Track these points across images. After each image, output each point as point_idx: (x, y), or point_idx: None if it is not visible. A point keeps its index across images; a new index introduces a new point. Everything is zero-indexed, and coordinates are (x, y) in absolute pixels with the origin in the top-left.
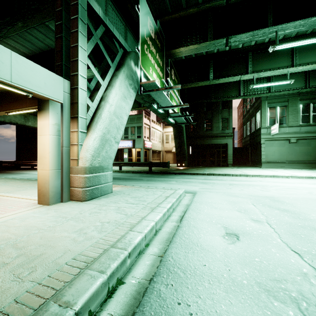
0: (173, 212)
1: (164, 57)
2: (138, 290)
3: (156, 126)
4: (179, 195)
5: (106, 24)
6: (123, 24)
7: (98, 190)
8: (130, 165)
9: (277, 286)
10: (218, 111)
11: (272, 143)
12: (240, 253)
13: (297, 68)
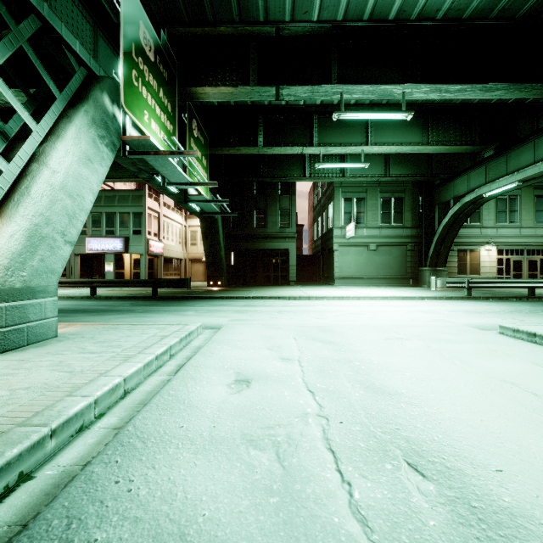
0: (169, 361)
1: (177, 96)
2: (57, 482)
3: (173, 215)
4: (187, 332)
5: (43, 16)
6: (88, 21)
7: (20, 334)
8: (115, 284)
9: (266, 433)
10: (276, 197)
11: (347, 250)
12: (241, 403)
13: (372, 148)
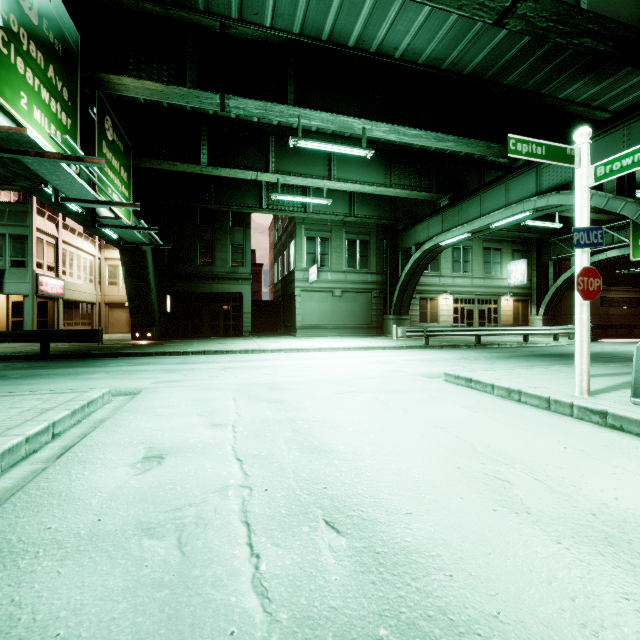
0: (50, 442)
1: (78, 80)
2: None
3: (80, 242)
4: (85, 402)
5: None
6: None
7: None
8: None
9: (171, 517)
10: (226, 229)
11: (311, 296)
12: (145, 485)
13: (335, 183)
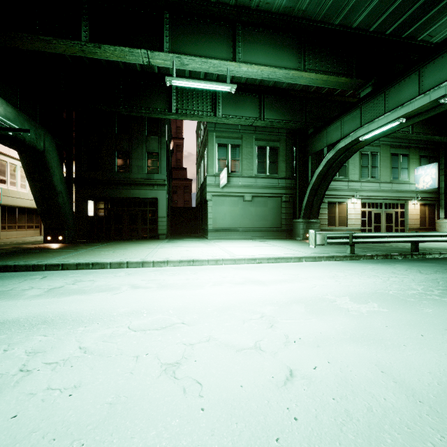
0: None
1: None
2: None
3: None
4: None
5: None
6: None
7: None
8: None
9: None
10: (142, 138)
11: (222, 200)
12: None
13: (240, 66)
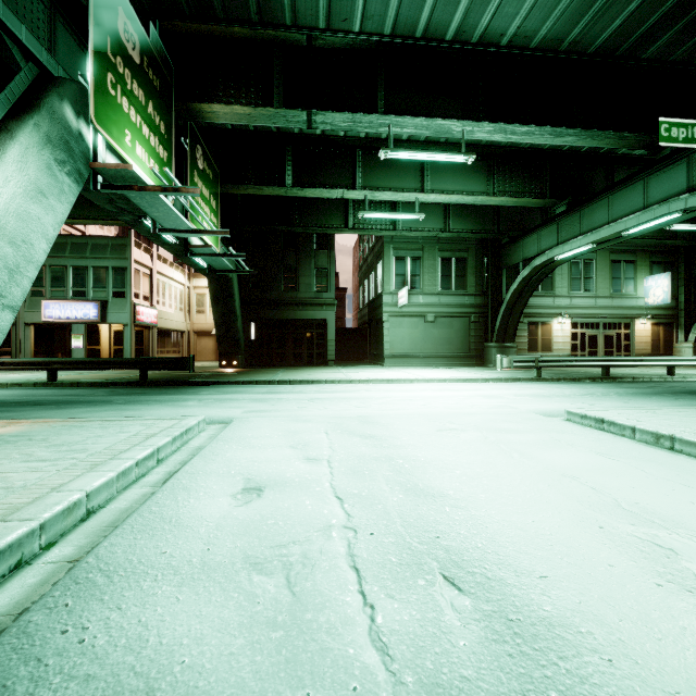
0: (156, 467)
1: (173, 113)
2: None
3: (172, 272)
4: (184, 429)
5: None
6: None
7: None
8: (84, 366)
9: (277, 553)
10: (310, 252)
11: (400, 321)
12: (248, 517)
13: (429, 196)
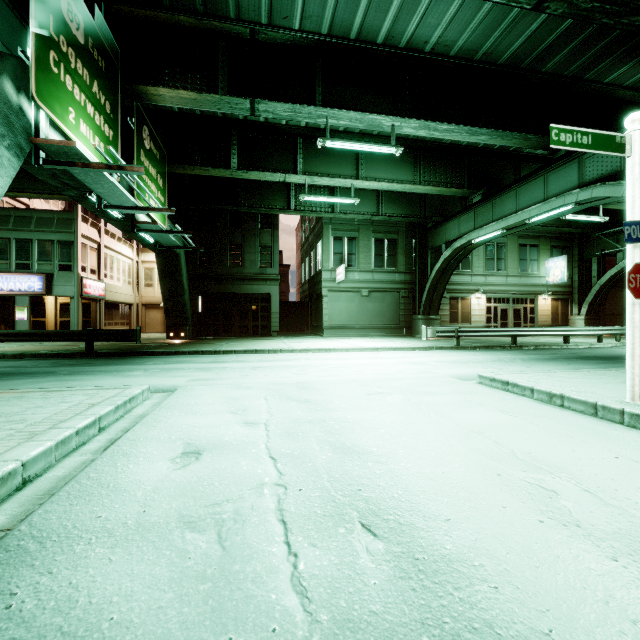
0: (97, 435)
1: (119, 93)
2: None
3: (120, 246)
4: (127, 398)
5: None
6: None
7: None
8: (28, 338)
9: (210, 511)
10: (255, 231)
11: (338, 296)
12: (185, 479)
13: (363, 182)
